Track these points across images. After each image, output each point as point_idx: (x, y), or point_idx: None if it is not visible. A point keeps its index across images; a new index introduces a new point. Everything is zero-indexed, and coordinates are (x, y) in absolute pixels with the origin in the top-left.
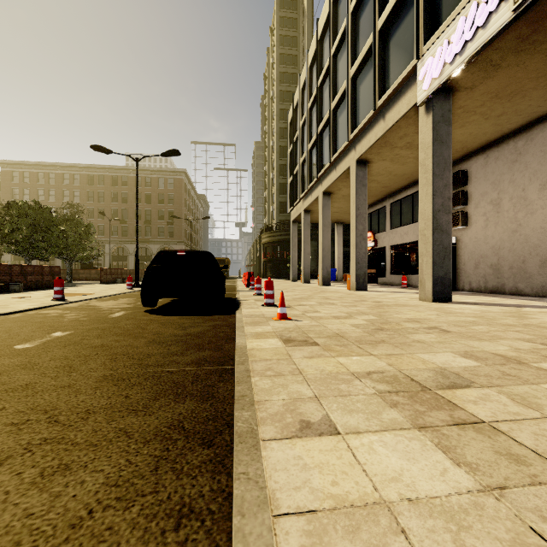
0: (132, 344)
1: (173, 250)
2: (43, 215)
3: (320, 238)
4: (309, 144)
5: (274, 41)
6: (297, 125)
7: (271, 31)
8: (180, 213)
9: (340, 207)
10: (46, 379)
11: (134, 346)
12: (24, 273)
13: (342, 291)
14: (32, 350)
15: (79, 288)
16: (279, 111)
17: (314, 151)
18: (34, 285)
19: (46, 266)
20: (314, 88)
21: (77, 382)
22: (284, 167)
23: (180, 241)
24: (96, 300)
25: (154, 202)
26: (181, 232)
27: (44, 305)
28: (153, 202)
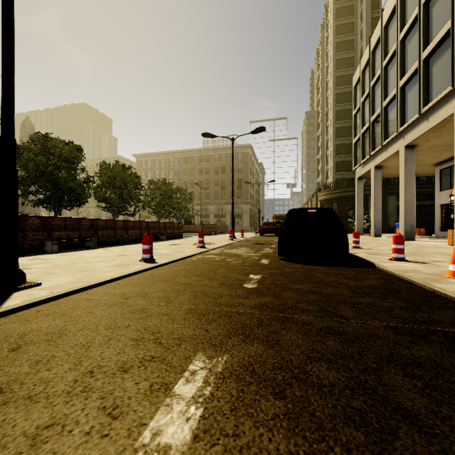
0: (339, 292)
1: (304, 208)
2: (168, 187)
3: (400, 193)
4: (385, 100)
5: (329, 16)
6: (365, 86)
7: (325, 8)
8: (247, 179)
9: (420, 159)
10: (334, 323)
11: (347, 295)
12: (165, 227)
13: (444, 246)
14: (264, 291)
15: (195, 238)
16: (336, 79)
17: (390, 107)
18: (170, 236)
19: (175, 222)
20: (391, 44)
21: (374, 331)
22: (340, 129)
23: (247, 202)
24: (223, 248)
25: (227, 172)
26: (247, 194)
27: (200, 251)
28: (227, 173)
